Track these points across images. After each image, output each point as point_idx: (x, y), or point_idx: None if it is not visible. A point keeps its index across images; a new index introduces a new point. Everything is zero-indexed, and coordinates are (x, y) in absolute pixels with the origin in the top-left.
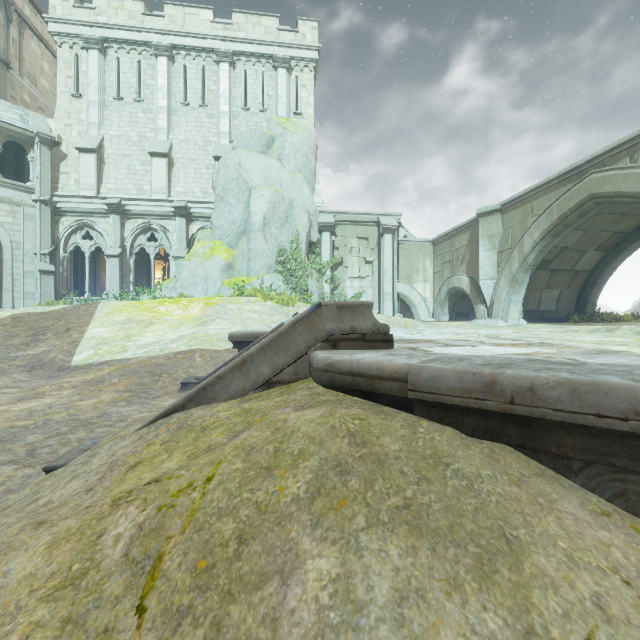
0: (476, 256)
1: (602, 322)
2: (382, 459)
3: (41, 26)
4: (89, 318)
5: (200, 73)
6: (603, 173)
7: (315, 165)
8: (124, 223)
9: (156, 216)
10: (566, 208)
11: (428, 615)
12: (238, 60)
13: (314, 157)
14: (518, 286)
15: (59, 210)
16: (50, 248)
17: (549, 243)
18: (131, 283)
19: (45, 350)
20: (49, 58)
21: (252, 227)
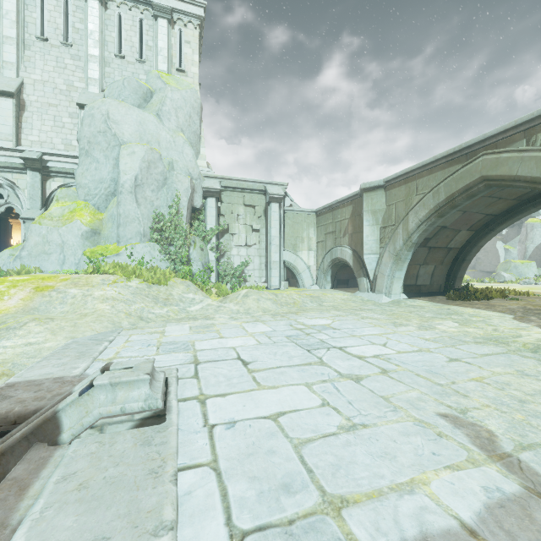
0: (359, 229)
1: (476, 300)
2: None
3: None
4: None
5: (62, 6)
6: (497, 155)
7: (200, 127)
8: None
9: None
10: (455, 189)
11: None
12: (111, 0)
13: (198, 118)
14: (401, 263)
15: None
16: None
17: (434, 223)
18: None
19: None
20: None
21: (121, 188)
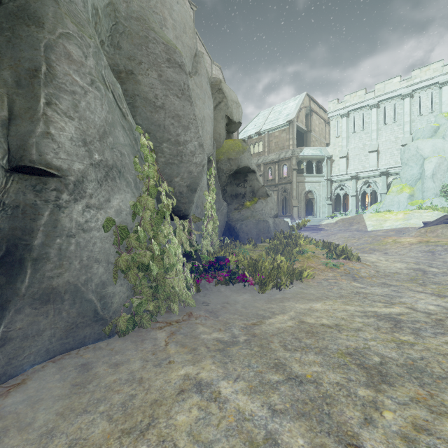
0: None
1: None
2: (447, 226)
3: (316, 108)
4: (363, 219)
5: (392, 107)
6: None
7: None
8: (357, 182)
9: (371, 177)
10: None
11: (447, 231)
12: (415, 93)
13: None
14: None
15: (332, 181)
16: (329, 195)
17: None
18: (360, 206)
19: (357, 227)
20: (317, 118)
21: (425, 177)
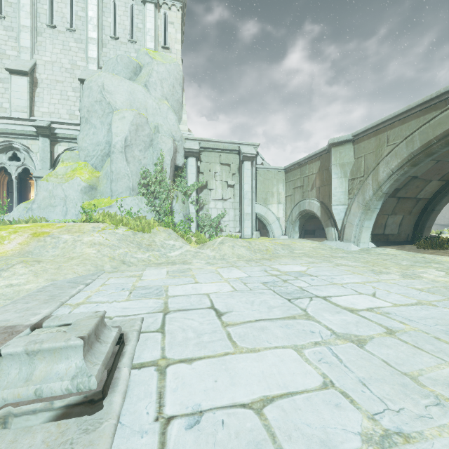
0: (326, 183)
1: None
2: None
3: None
4: None
5: None
6: None
7: (182, 96)
8: None
9: (17, 135)
10: (432, 136)
11: None
12: None
13: (181, 88)
14: (370, 212)
15: None
16: None
17: (406, 172)
18: None
19: None
20: None
21: (113, 148)
